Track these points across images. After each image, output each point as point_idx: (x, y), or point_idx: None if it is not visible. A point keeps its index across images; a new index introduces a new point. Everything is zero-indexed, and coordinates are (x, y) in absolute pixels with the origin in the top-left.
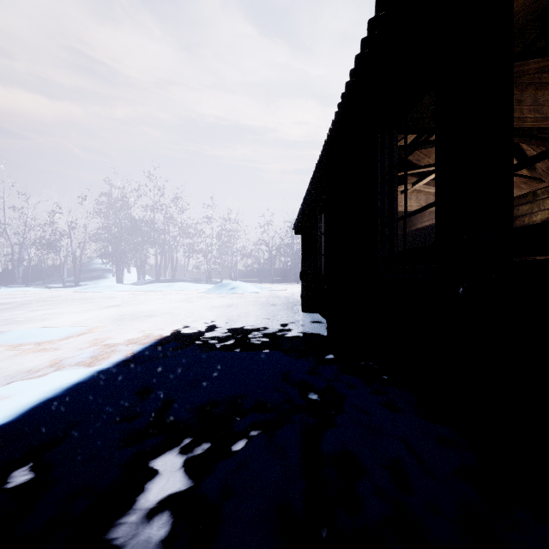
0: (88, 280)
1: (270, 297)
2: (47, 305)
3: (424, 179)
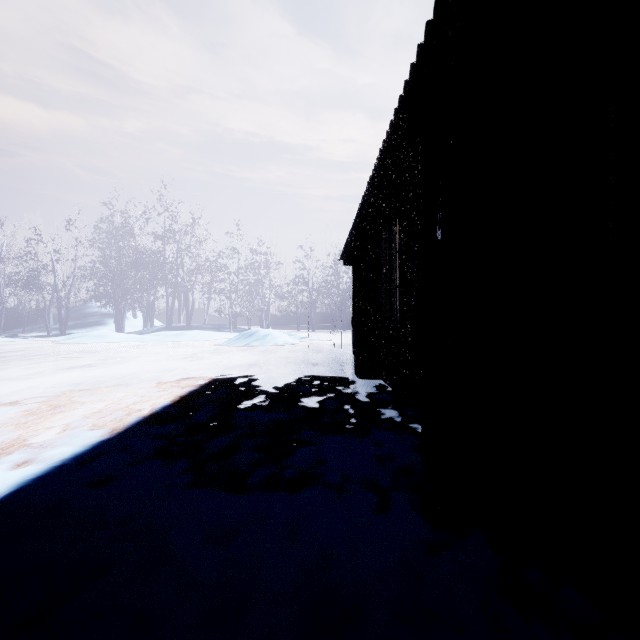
0: (82, 328)
1: (310, 350)
2: None
3: None
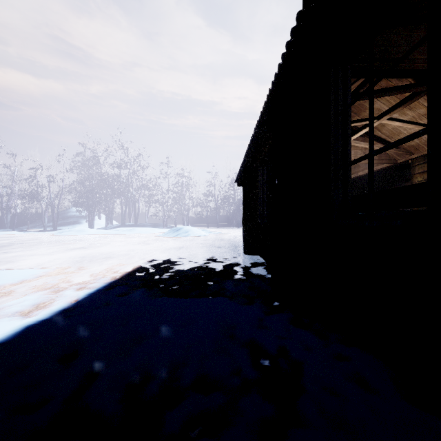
0: (66, 225)
1: (216, 239)
2: (21, 247)
3: (355, 134)
